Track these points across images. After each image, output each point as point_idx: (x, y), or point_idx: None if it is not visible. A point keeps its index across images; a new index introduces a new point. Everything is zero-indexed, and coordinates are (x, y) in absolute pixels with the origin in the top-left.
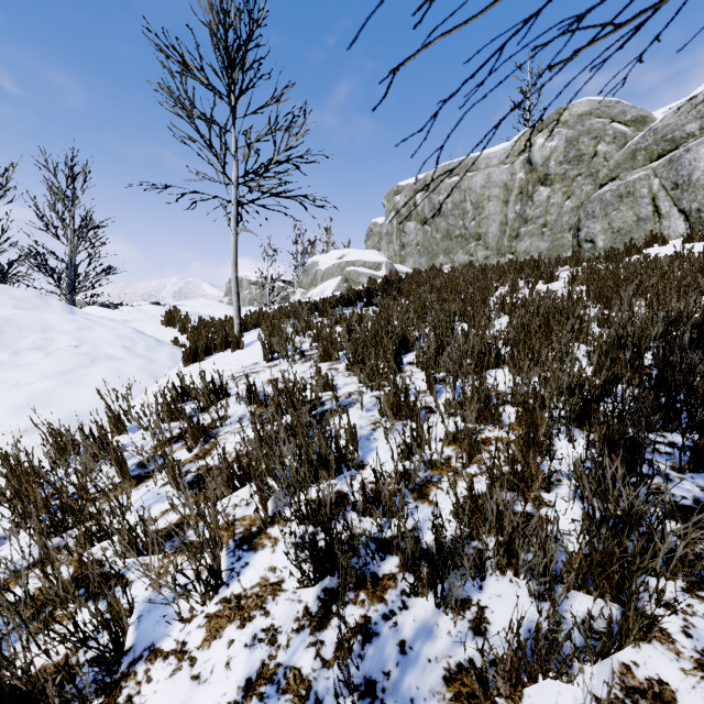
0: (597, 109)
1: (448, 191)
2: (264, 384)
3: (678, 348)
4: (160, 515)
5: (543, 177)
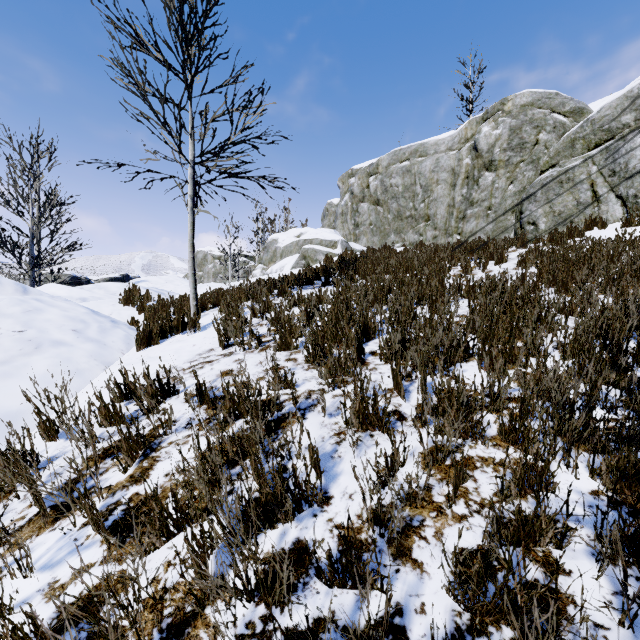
0: (539, 100)
1: (399, 175)
2: (217, 378)
3: None
4: (70, 578)
5: (488, 163)
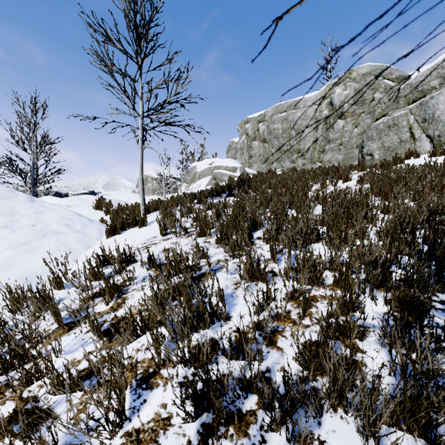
0: (374, 71)
1: (279, 122)
2: (160, 253)
3: (440, 231)
4: (83, 357)
5: (340, 114)
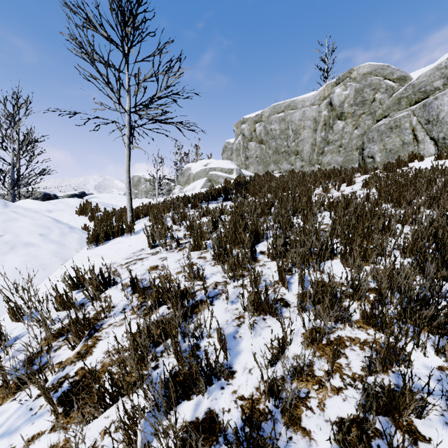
0: (375, 70)
1: (277, 122)
2: (146, 271)
3: None
4: (24, 445)
5: (340, 114)
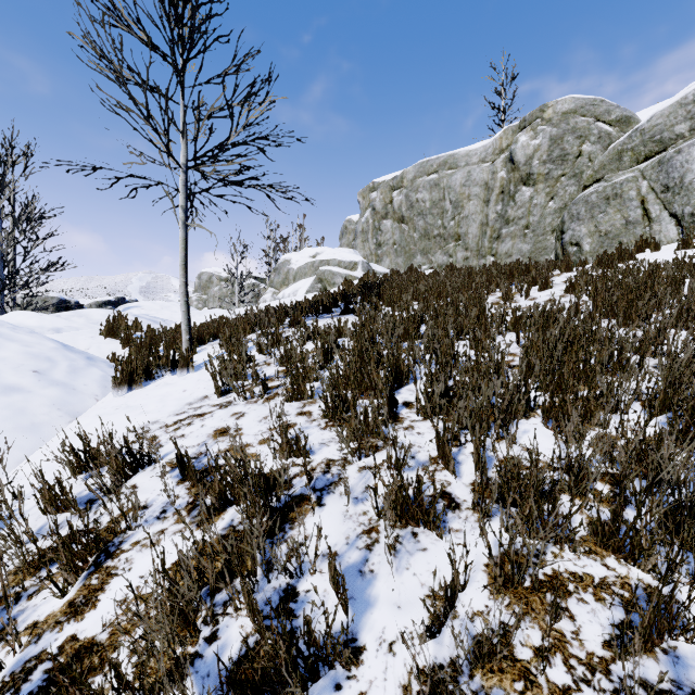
0: (582, 107)
1: (426, 189)
2: (208, 439)
3: None
4: None
5: (526, 177)
